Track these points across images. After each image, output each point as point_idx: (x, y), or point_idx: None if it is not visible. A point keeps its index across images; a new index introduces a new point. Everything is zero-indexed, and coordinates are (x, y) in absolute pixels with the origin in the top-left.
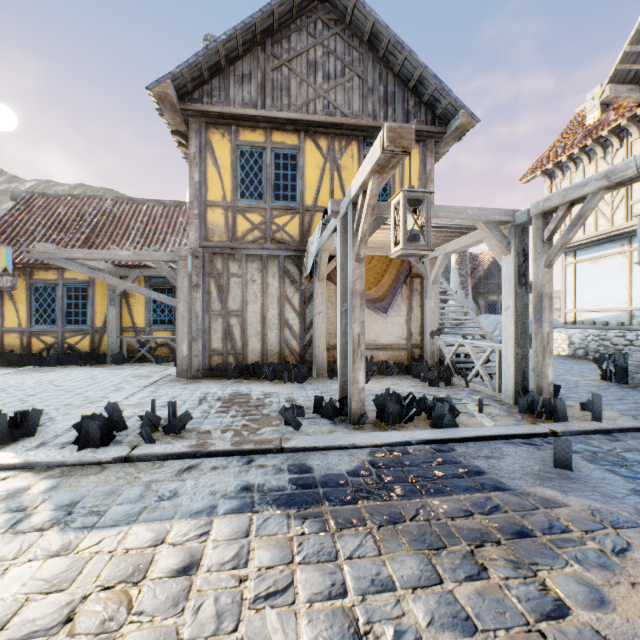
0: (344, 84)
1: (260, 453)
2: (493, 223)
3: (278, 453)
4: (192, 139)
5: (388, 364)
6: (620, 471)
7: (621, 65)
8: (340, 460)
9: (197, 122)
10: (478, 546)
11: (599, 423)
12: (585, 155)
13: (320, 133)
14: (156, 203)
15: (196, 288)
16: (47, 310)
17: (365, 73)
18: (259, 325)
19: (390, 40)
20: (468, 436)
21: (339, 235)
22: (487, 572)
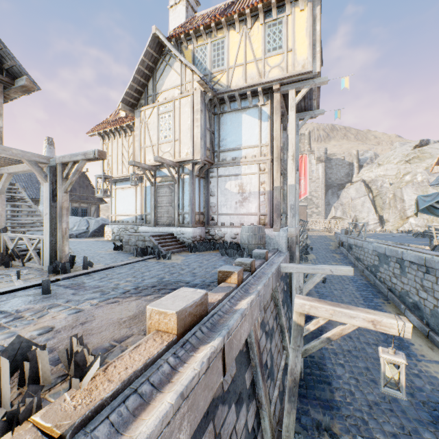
0: None
1: None
2: (35, 162)
3: None
4: None
5: None
6: (76, 288)
7: (126, 96)
8: None
9: None
10: None
11: (87, 270)
12: (118, 133)
13: None
14: None
15: None
16: None
17: None
18: None
19: None
20: None
21: None
22: None
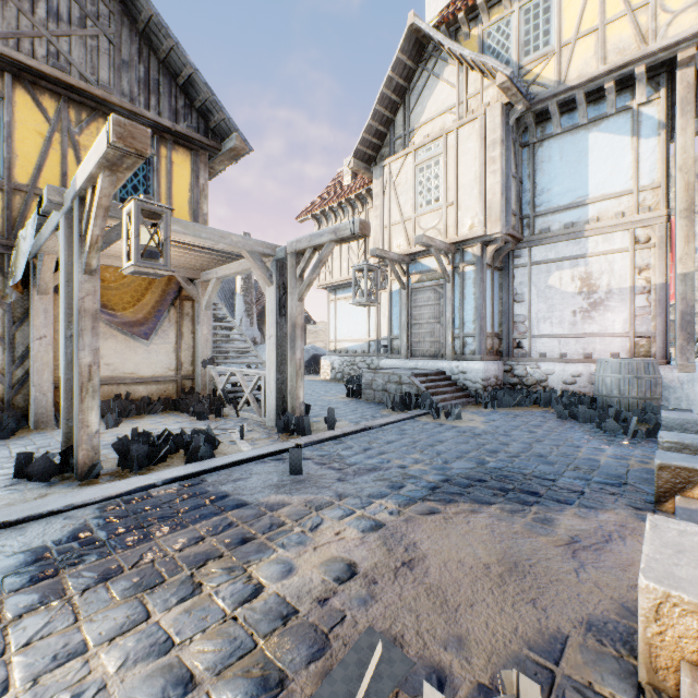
0: (85, 38)
1: None
2: (258, 254)
3: None
4: None
5: (152, 400)
6: (335, 466)
7: (361, 146)
8: (46, 530)
9: None
10: (200, 567)
11: (333, 432)
12: (342, 210)
13: (44, 87)
14: None
15: None
16: None
17: (118, 39)
18: None
19: (152, 17)
20: (222, 464)
21: (63, 235)
22: (202, 587)
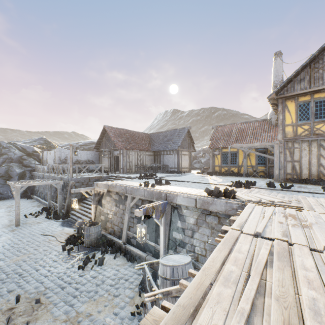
0: None
1: (316, 193)
2: None
3: (321, 194)
4: (279, 106)
5: None
6: None
7: None
8: None
9: (281, 100)
10: None
11: None
12: None
13: None
14: (255, 121)
15: (280, 153)
16: (225, 160)
17: None
18: (307, 165)
19: None
20: None
21: None
22: None
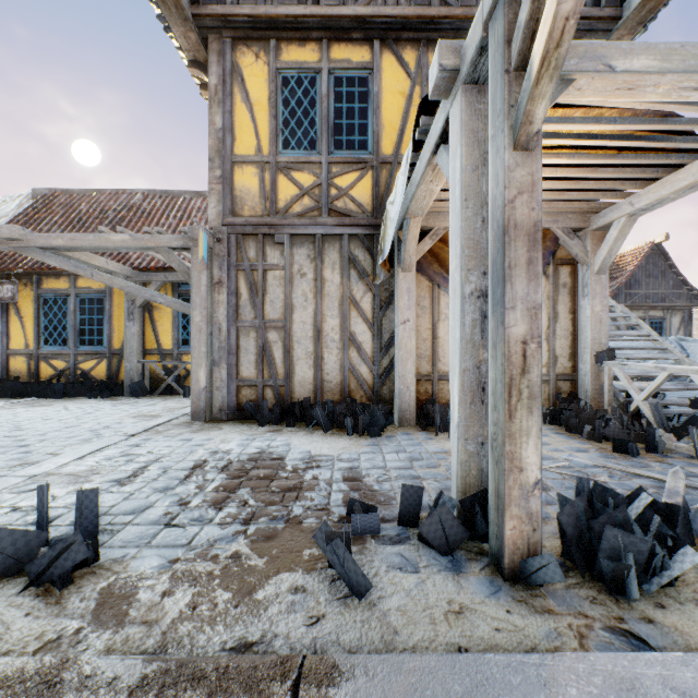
0: None
1: None
2: None
3: None
4: (212, 65)
5: None
6: None
7: None
8: None
9: (219, 39)
10: None
11: None
12: None
13: (405, 40)
14: (194, 195)
15: (218, 287)
16: (57, 327)
17: None
18: (311, 342)
19: None
20: None
21: (457, 124)
22: None
